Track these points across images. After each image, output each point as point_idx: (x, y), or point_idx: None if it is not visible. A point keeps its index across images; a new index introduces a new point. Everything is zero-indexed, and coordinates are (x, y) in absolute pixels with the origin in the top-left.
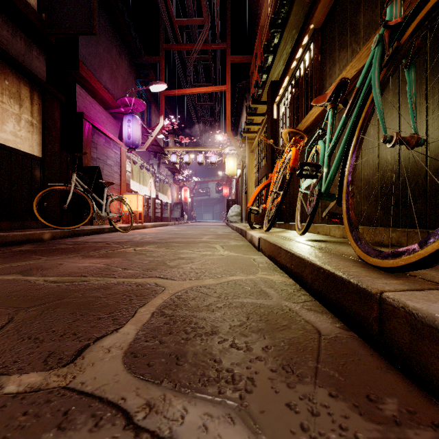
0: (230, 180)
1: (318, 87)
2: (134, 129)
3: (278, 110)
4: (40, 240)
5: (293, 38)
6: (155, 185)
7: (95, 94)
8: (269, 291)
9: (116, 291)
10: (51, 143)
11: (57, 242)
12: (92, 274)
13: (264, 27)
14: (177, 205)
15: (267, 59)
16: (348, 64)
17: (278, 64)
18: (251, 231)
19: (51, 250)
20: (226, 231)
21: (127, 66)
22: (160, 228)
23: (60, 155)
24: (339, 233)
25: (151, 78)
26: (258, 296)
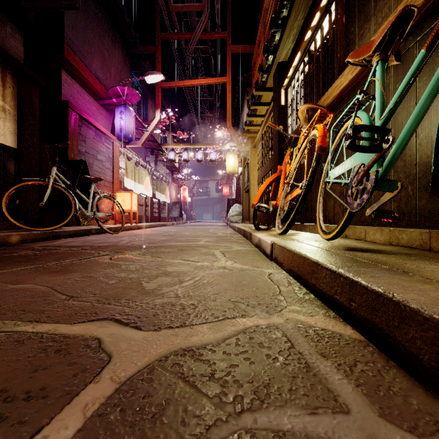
0: (231, 179)
1: (342, 55)
2: (127, 122)
3: (287, 95)
4: (5, 244)
5: (306, 5)
6: (152, 183)
7: (84, 83)
8: (328, 374)
9: (1, 371)
10: (29, 132)
11: (25, 247)
12: (5, 312)
13: (268, 9)
14: (175, 204)
15: (275, 35)
16: (391, 12)
17: (287, 40)
18: (257, 233)
19: (2, 258)
20: (226, 232)
21: (121, 55)
22: (155, 229)
23: (41, 147)
24: (382, 238)
25: (147, 69)
26: (313, 398)
